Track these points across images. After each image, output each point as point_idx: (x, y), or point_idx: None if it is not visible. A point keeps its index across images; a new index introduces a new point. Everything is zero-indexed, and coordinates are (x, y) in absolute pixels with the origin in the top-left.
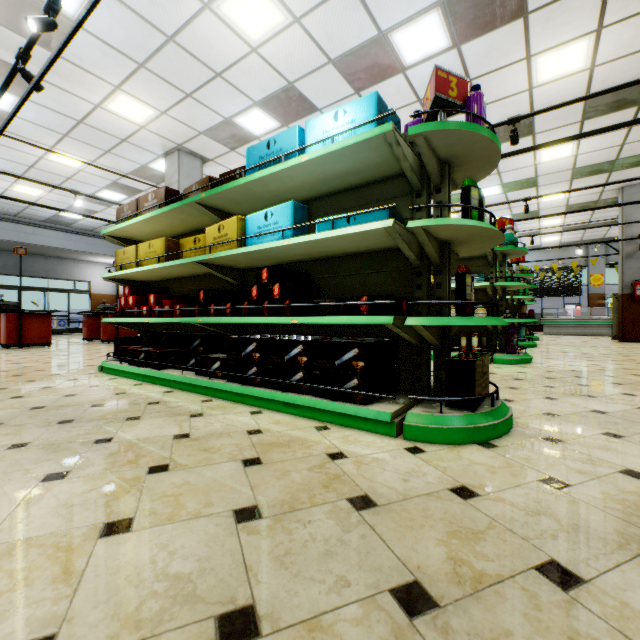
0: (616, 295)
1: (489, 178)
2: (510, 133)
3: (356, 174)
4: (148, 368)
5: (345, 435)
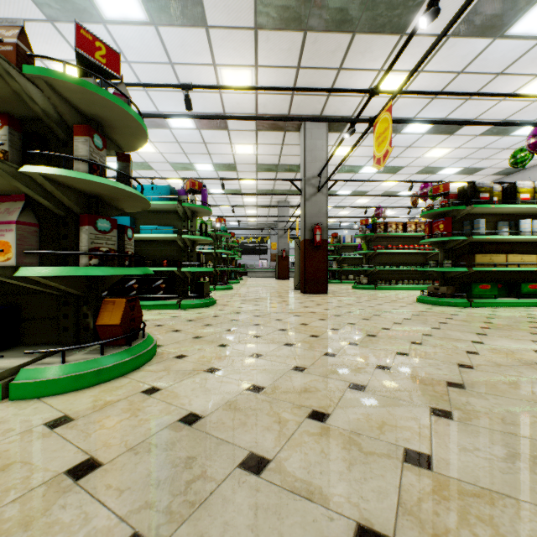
0: (277, 256)
1: (217, 185)
2: (221, 184)
3: (159, 209)
4: None
5: (160, 311)
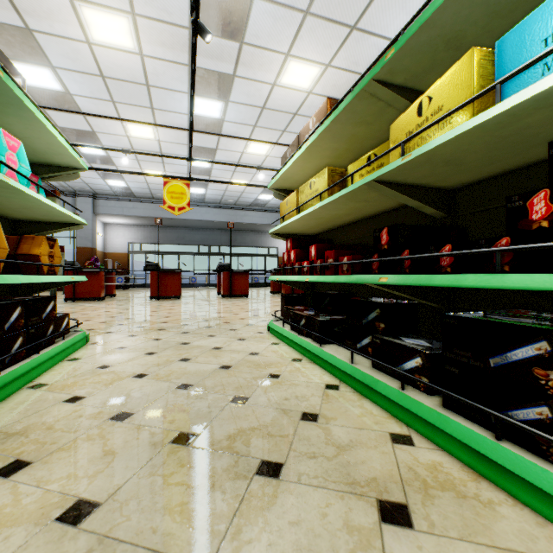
0: None
1: None
2: None
3: None
4: (308, 338)
5: None
